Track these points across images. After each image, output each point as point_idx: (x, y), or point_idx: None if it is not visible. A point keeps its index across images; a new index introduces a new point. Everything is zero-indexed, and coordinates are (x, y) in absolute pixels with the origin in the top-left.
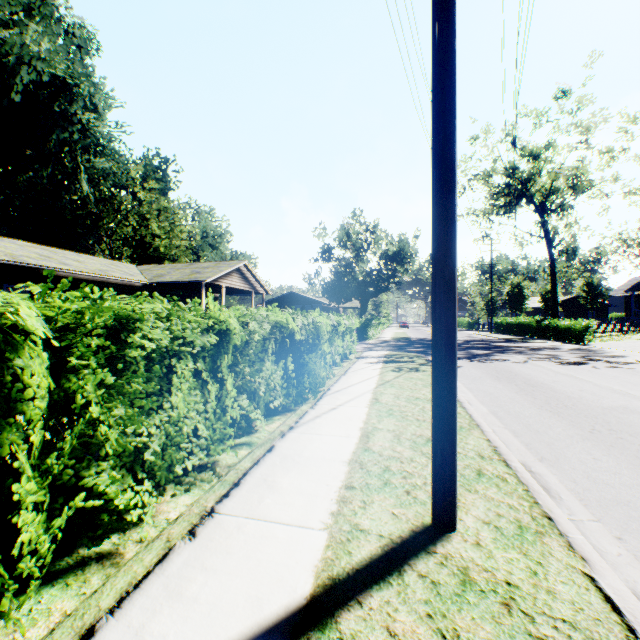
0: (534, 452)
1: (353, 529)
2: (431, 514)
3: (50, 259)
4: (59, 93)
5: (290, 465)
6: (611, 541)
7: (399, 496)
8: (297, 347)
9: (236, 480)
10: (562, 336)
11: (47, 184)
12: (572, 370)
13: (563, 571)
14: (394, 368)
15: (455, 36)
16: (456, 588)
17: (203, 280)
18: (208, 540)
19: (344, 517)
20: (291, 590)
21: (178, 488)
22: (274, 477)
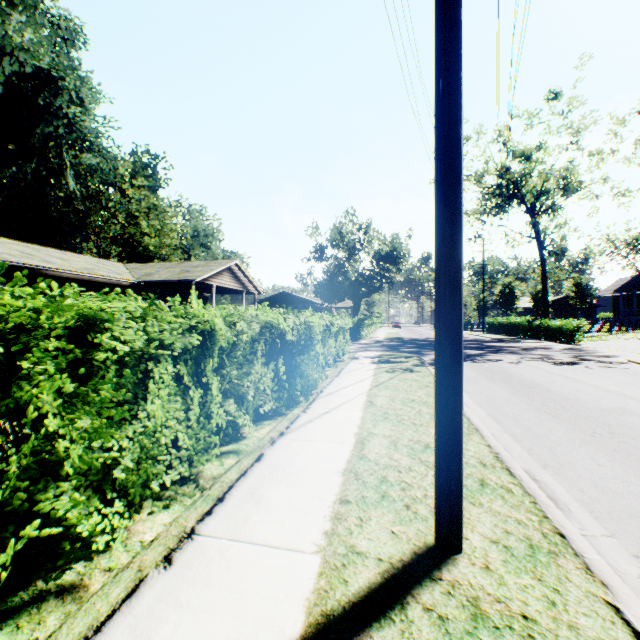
0: (537, 458)
1: (349, 552)
2: (434, 533)
3: (32, 257)
4: (43, 86)
5: (280, 476)
6: (629, 560)
7: (398, 511)
8: (288, 348)
9: (220, 494)
10: (553, 336)
11: (31, 180)
12: (566, 370)
13: (584, 600)
14: (388, 369)
15: (461, 6)
16: (467, 624)
17: (193, 279)
18: (185, 568)
19: (339, 537)
20: (278, 631)
21: (156, 504)
22: (262, 490)
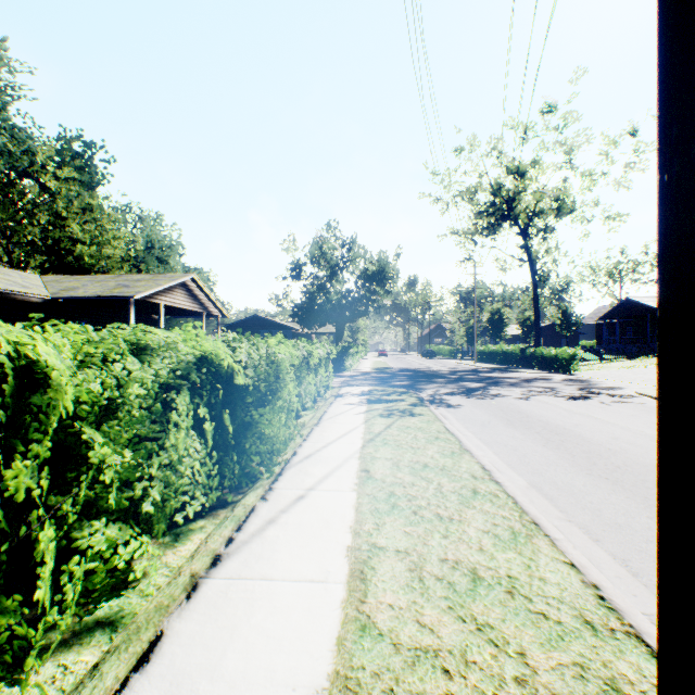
0: (651, 584)
1: None
2: None
3: None
4: None
5: None
6: None
7: None
8: (240, 396)
9: None
10: (548, 365)
11: None
12: (584, 407)
13: None
14: (382, 411)
15: None
16: None
17: (131, 296)
18: None
19: None
20: None
21: None
22: None
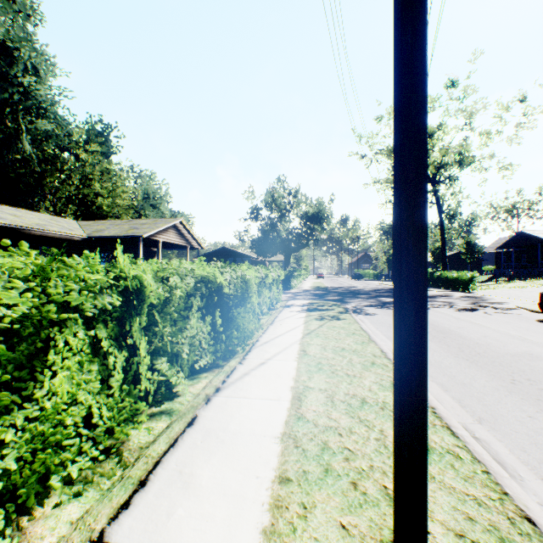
0: (470, 411)
1: None
2: (393, 530)
3: None
4: None
5: (213, 446)
6: None
7: (345, 492)
8: (225, 301)
9: (143, 476)
10: (451, 285)
11: None
12: (469, 316)
13: None
14: (317, 316)
15: None
16: None
17: (140, 235)
18: None
19: (280, 539)
20: None
21: (66, 492)
22: (192, 467)
